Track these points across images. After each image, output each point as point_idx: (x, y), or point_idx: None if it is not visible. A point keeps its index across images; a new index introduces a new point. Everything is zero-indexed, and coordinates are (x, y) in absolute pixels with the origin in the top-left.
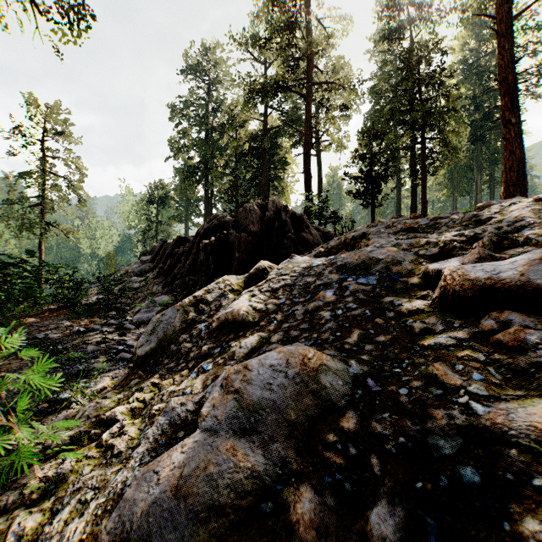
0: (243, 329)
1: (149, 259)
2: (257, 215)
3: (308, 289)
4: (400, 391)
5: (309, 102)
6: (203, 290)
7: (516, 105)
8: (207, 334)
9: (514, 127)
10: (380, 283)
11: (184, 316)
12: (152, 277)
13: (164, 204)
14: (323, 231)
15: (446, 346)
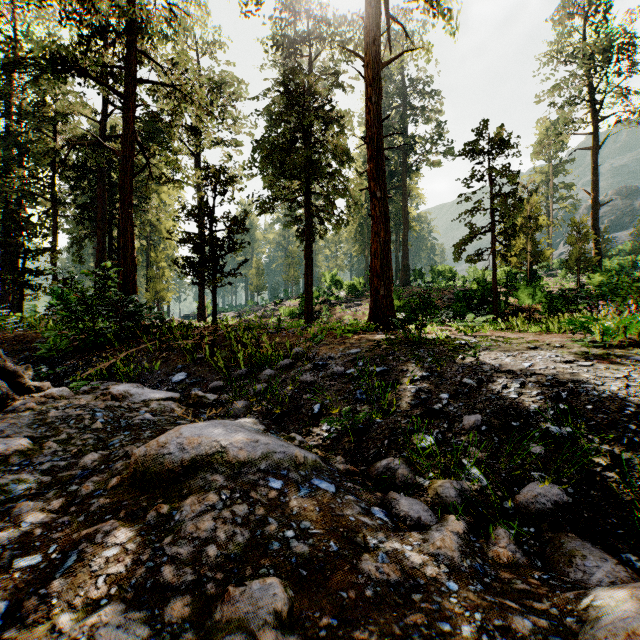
0: None
1: None
2: None
3: None
4: None
5: (130, 105)
6: None
7: (382, 176)
8: None
9: (380, 203)
10: None
11: None
12: None
13: None
14: None
15: None
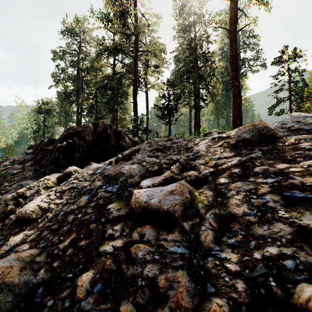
0: (27, 224)
1: (31, 152)
2: (91, 130)
3: (81, 192)
4: (47, 303)
5: (136, 61)
6: (25, 188)
7: (237, 76)
8: (10, 224)
9: (237, 87)
10: (117, 191)
11: (5, 208)
12: (28, 165)
13: (49, 114)
14: (133, 140)
15: (107, 253)
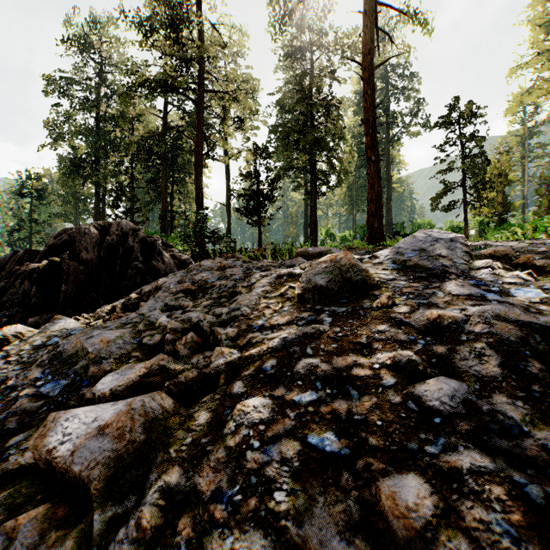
0: None
1: None
2: (93, 240)
3: None
4: None
5: (201, 108)
6: None
7: (375, 145)
8: None
9: (374, 164)
10: (59, 395)
11: None
12: None
13: (43, 199)
14: (179, 259)
15: None
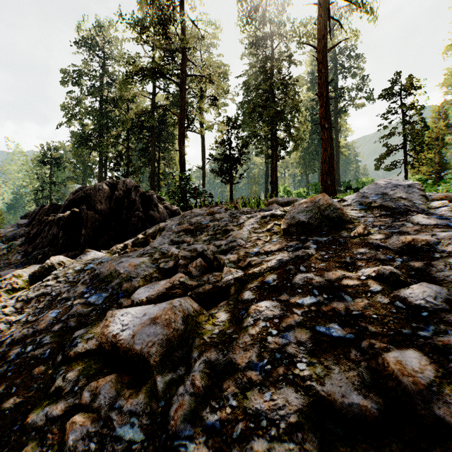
0: None
1: (26, 223)
2: (105, 194)
3: (54, 302)
4: None
5: (183, 90)
6: None
7: (328, 115)
8: None
9: (327, 131)
10: (103, 303)
11: None
12: (18, 244)
13: (59, 165)
14: (171, 209)
15: (34, 428)
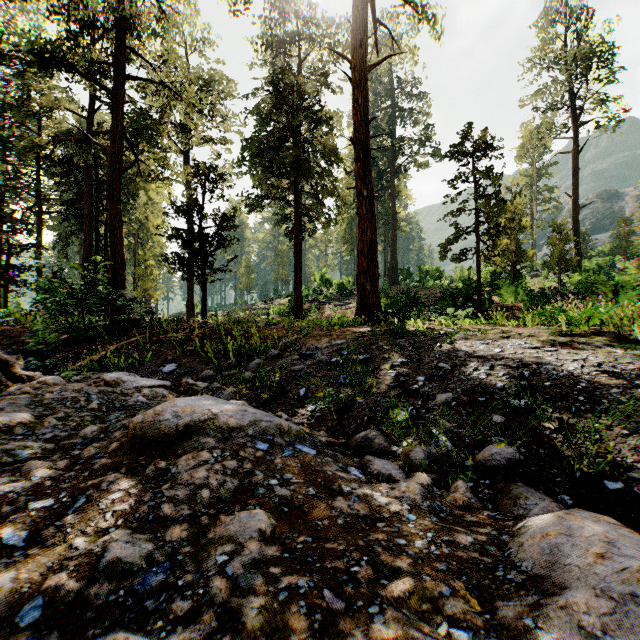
0: None
1: None
2: None
3: None
4: None
5: (118, 102)
6: None
7: (368, 175)
8: None
9: (366, 202)
10: None
11: None
12: None
13: None
14: None
15: None
